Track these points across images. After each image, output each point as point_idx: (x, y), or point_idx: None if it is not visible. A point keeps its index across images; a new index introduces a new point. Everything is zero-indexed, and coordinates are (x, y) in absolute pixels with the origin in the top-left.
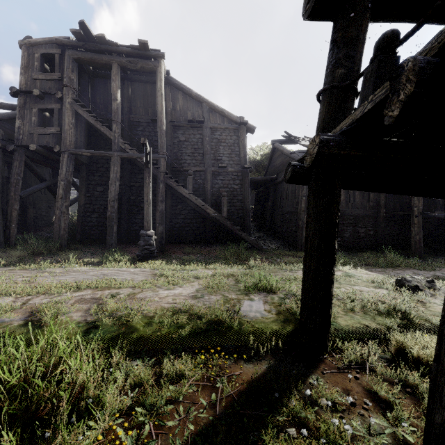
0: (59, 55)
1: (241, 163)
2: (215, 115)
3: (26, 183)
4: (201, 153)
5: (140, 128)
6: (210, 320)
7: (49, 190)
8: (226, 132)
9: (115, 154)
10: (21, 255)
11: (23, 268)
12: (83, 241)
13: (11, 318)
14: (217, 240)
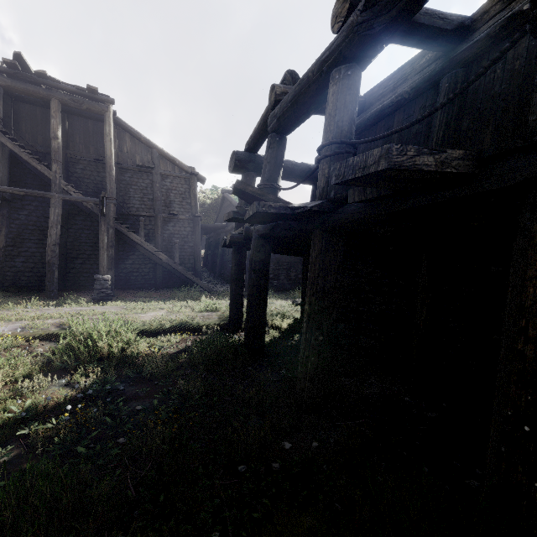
0: None
1: (192, 212)
2: (165, 162)
3: None
4: (151, 198)
5: (79, 166)
6: (180, 322)
7: None
8: (177, 180)
9: (56, 195)
10: None
11: None
12: (6, 289)
13: (48, 328)
14: (168, 285)
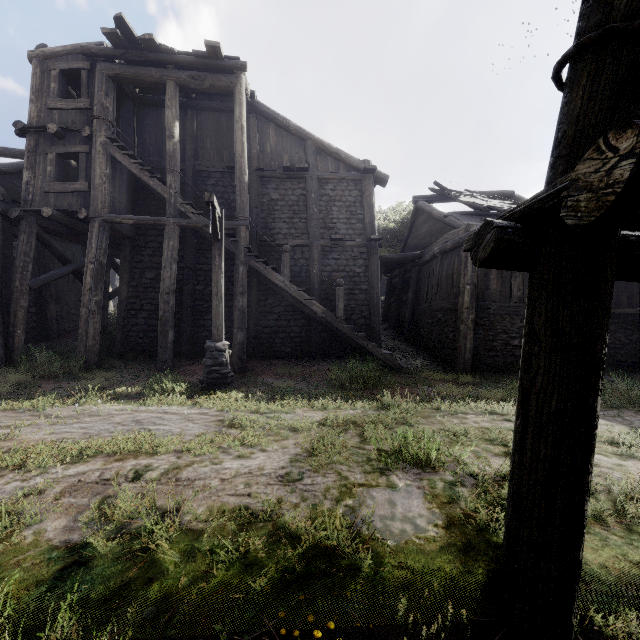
0: (87, 71)
1: (366, 233)
2: (325, 158)
3: (46, 267)
4: (304, 218)
5: (210, 181)
6: (313, 544)
7: (76, 277)
8: (342, 185)
9: (170, 220)
10: (23, 380)
11: (11, 408)
12: (124, 355)
13: None
14: (328, 352)
